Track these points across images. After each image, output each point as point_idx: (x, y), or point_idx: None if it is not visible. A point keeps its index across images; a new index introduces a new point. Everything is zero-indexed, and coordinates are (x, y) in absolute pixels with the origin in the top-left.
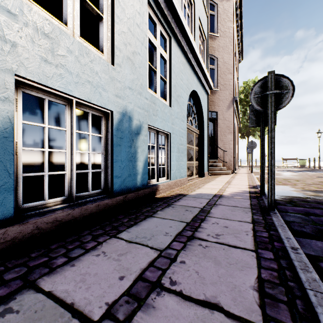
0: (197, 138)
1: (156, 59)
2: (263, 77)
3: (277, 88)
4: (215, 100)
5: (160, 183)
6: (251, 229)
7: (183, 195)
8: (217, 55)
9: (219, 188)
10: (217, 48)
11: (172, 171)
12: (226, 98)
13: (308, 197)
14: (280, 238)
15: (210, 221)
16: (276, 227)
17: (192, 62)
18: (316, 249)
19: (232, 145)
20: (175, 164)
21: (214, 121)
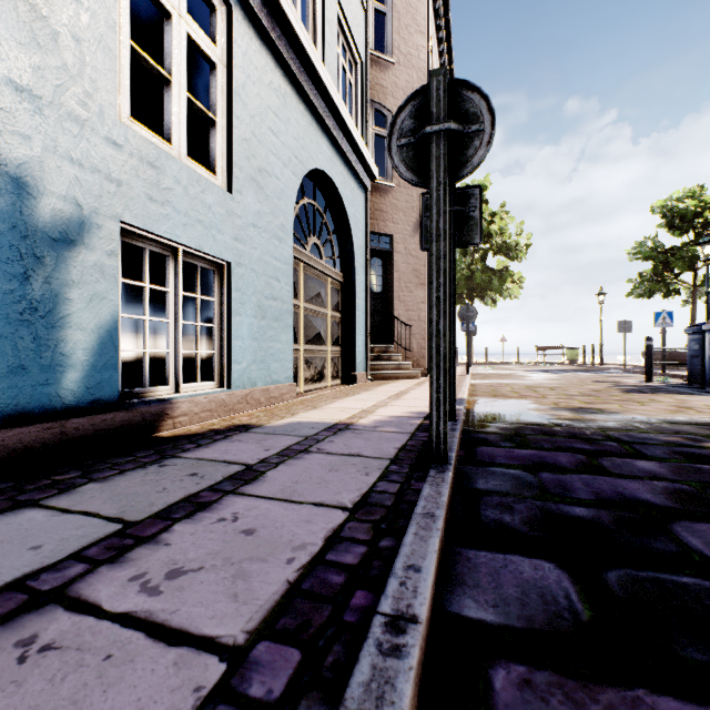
0: (338, 290)
1: (171, 47)
2: (420, 89)
3: (455, 119)
4: (388, 209)
5: (182, 398)
6: (324, 537)
7: (245, 428)
8: (392, 105)
9: (364, 408)
10: (392, 89)
11: (235, 366)
12: (413, 205)
13: (558, 424)
14: (391, 571)
15: (222, 511)
16: (409, 523)
17: (309, 96)
18: (510, 592)
19: (426, 312)
20: (250, 348)
21: (385, 257)
